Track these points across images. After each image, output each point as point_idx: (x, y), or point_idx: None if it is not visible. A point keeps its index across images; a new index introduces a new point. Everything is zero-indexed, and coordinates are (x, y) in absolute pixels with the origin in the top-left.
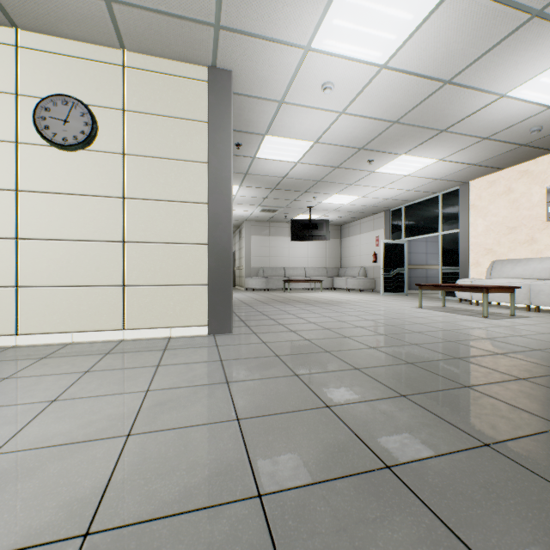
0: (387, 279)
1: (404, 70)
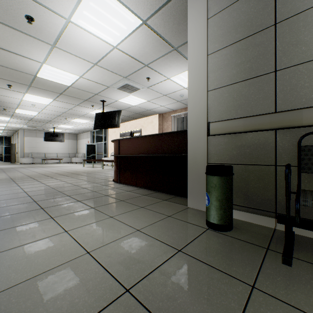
0: (88, 158)
1: (55, 106)
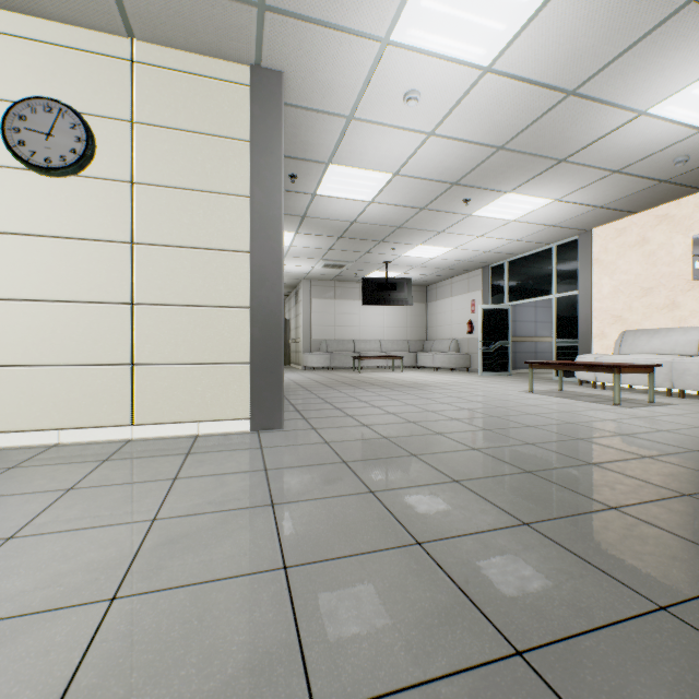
0: (486, 355)
1: (514, 76)
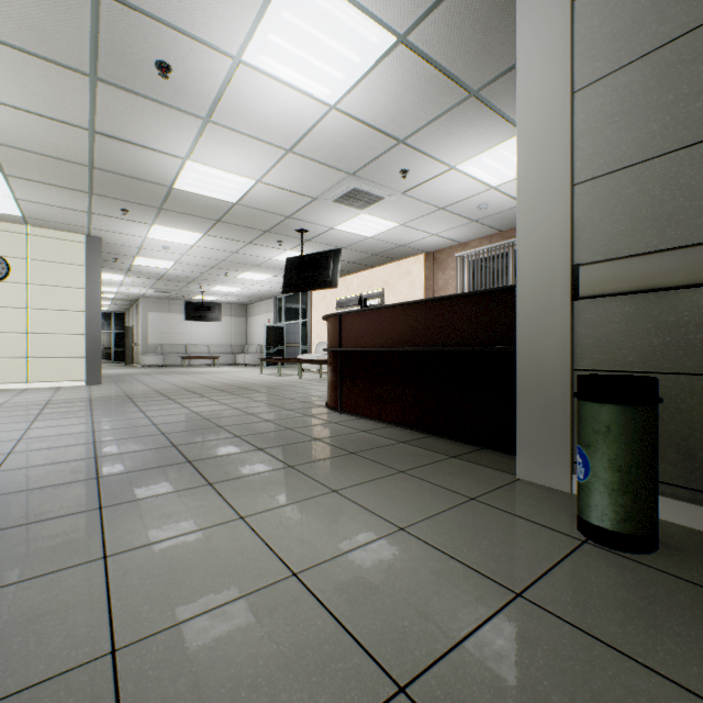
0: (269, 355)
1: (207, 247)
